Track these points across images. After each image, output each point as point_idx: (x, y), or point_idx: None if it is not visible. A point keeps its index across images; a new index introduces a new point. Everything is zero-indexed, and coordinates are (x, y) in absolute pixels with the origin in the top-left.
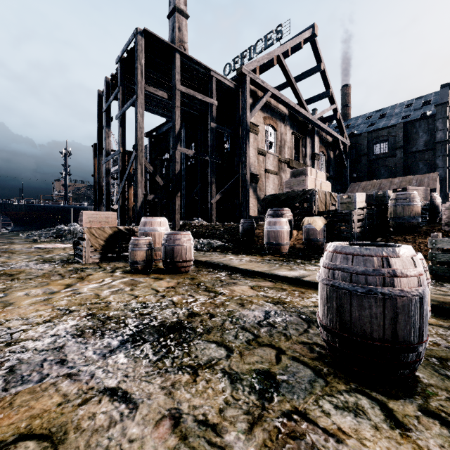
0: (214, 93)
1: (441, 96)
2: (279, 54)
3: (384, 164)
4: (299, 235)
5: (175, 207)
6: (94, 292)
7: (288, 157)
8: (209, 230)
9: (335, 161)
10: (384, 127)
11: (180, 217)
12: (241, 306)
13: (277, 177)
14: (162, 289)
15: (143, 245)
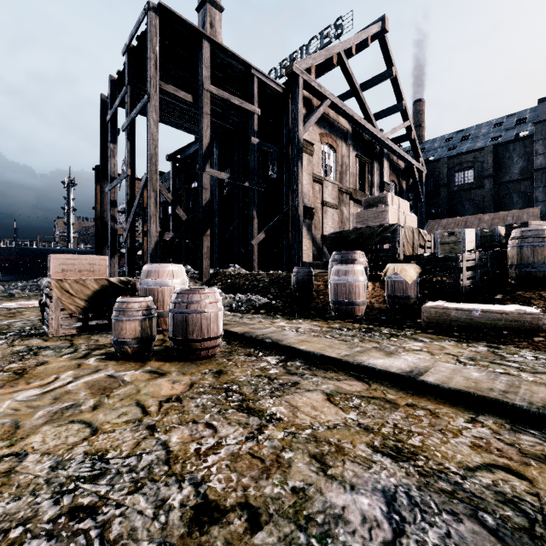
0: (256, 97)
1: (539, 113)
2: (340, 51)
3: (469, 197)
4: (376, 290)
5: (203, 250)
6: (16, 414)
7: (351, 186)
8: (249, 282)
9: (408, 193)
10: (469, 151)
11: (211, 264)
12: (321, 467)
13: (337, 212)
14: (157, 404)
15: (136, 311)
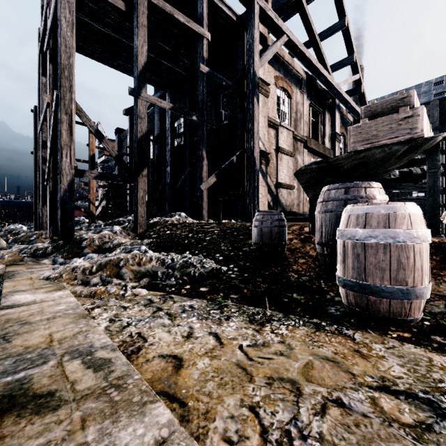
0: (206, 20)
1: None
2: None
3: None
4: None
5: (137, 194)
6: None
7: (305, 134)
8: (192, 234)
9: None
10: None
11: (165, 213)
12: None
13: (292, 160)
14: None
15: None
